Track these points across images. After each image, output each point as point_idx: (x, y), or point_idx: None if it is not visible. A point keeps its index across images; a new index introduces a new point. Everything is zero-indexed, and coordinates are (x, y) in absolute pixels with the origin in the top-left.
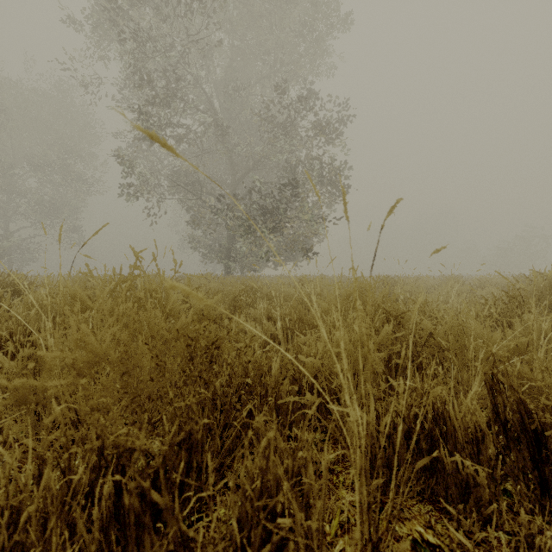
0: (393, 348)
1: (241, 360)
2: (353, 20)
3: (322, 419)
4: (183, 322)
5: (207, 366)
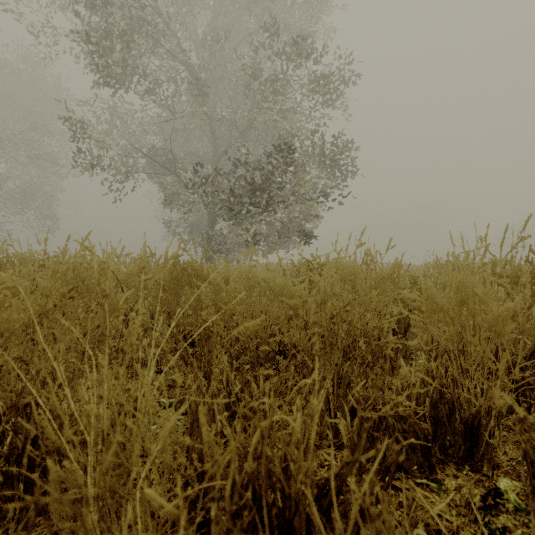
0: None
1: None
2: None
3: None
4: None
5: None
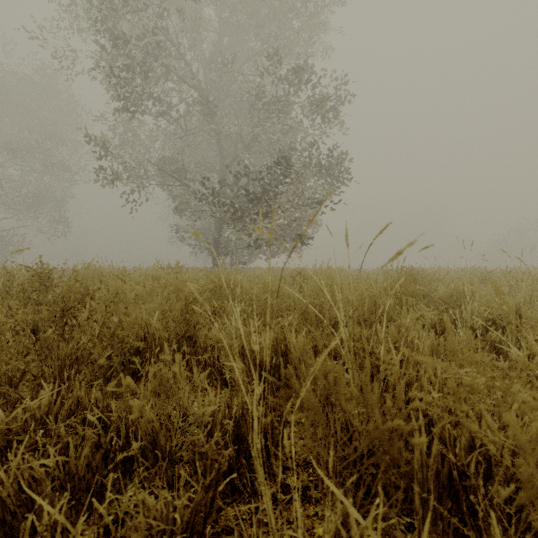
0: None
1: None
2: None
3: None
4: None
5: None
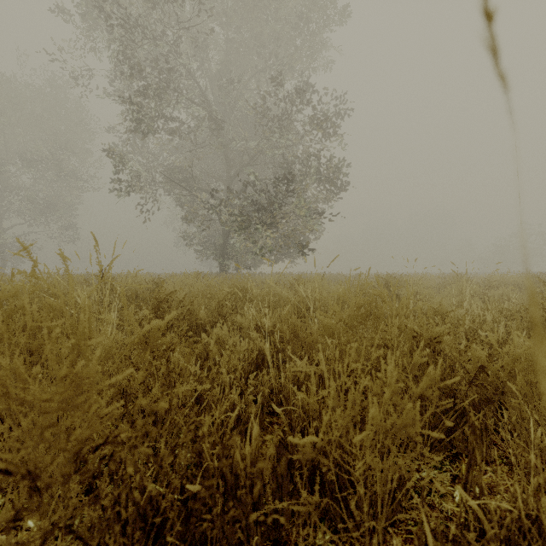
0: (442, 403)
1: (190, 435)
2: (350, 12)
3: (328, 532)
4: (79, 374)
5: (78, 504)
